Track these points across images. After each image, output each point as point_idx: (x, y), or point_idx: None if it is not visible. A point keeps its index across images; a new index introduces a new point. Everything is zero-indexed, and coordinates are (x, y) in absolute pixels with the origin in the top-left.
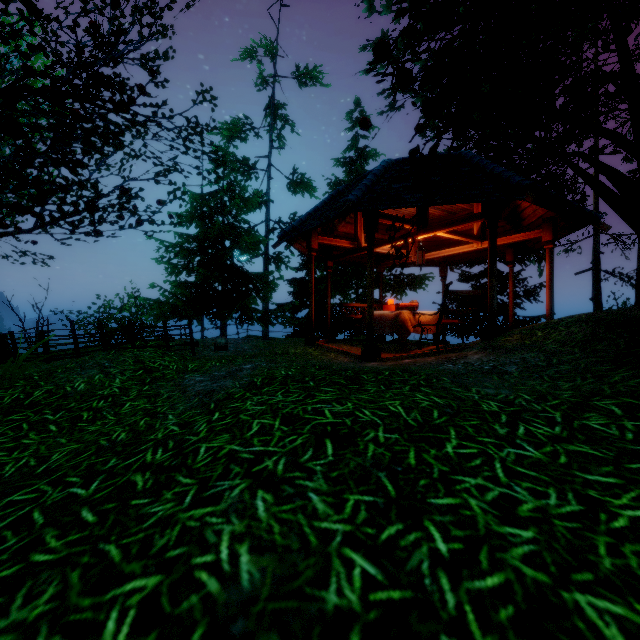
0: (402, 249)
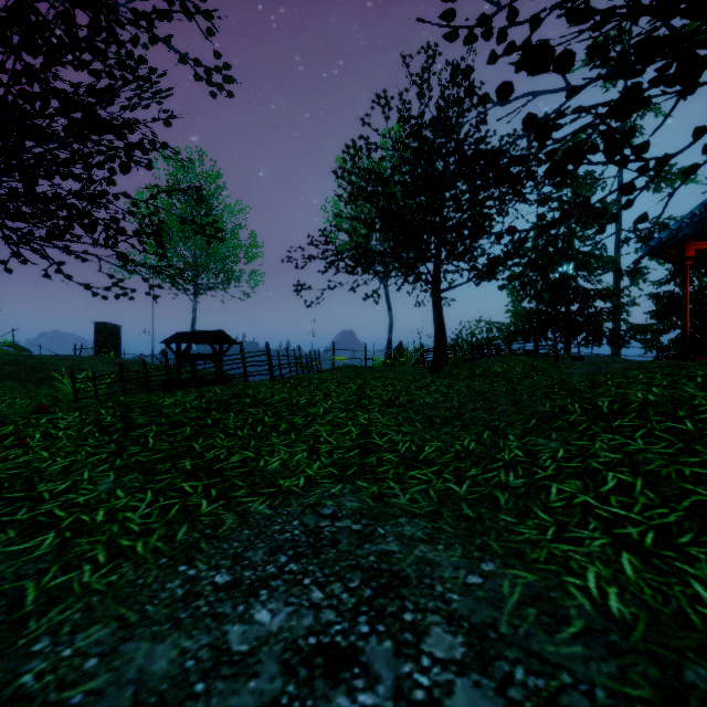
0: None
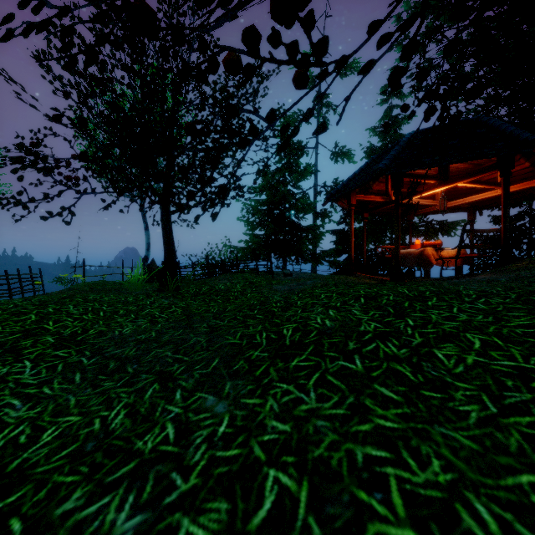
0: (430, 199)
